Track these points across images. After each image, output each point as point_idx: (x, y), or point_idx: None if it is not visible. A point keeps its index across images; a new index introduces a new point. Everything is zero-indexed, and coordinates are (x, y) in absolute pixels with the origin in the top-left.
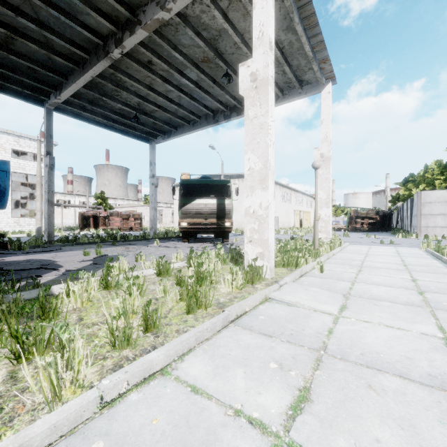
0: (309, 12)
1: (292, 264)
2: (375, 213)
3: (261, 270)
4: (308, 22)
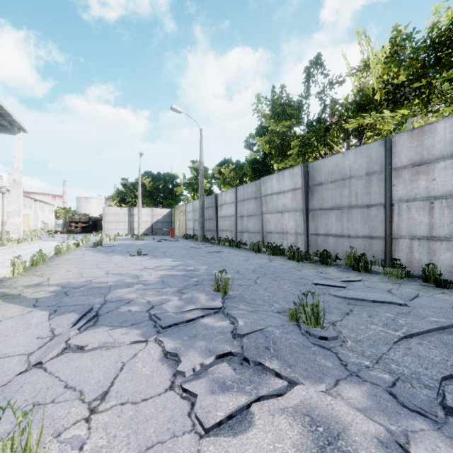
0: None
1: None
2: (88, 218)
3: None
4: None
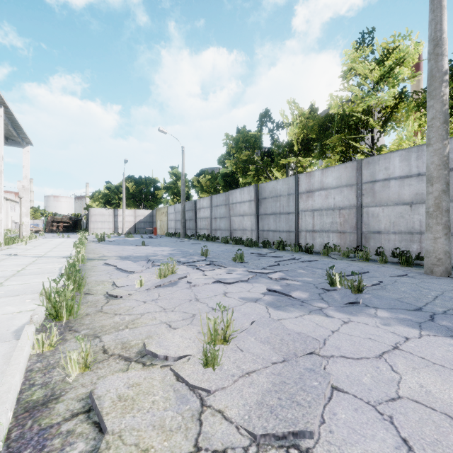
0: (18, 125)
1: (10, 244)
2: (69, 218)
3: (1, 243)
4: (17, 126)
